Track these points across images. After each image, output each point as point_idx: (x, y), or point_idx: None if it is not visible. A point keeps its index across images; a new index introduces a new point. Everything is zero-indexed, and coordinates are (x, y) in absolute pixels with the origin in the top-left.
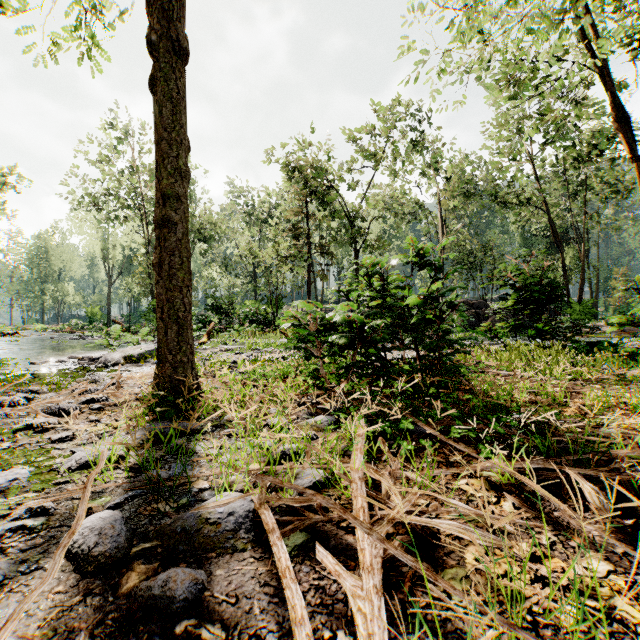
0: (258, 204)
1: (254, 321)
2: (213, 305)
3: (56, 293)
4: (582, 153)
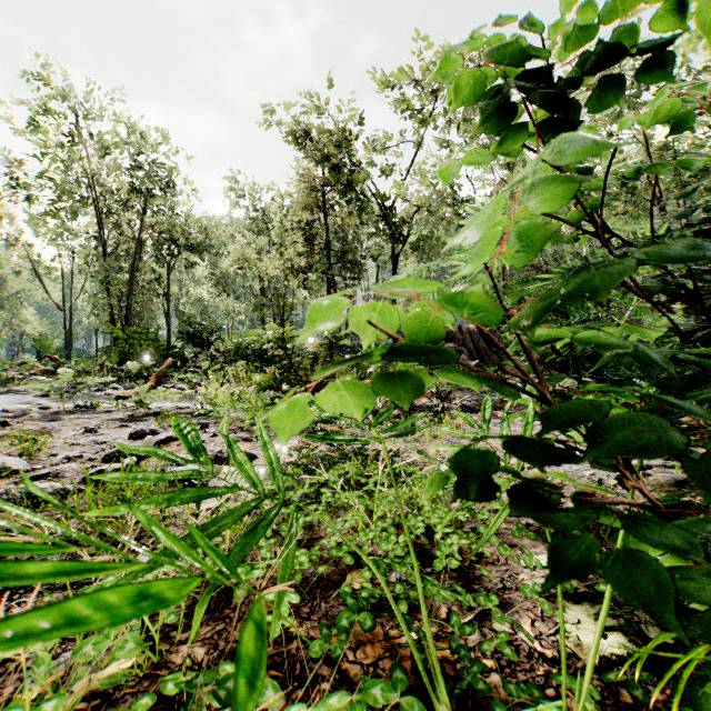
0: (266, 208)
1: (248, 356)
2: (188, 333)
3: (11, 321)
4: None
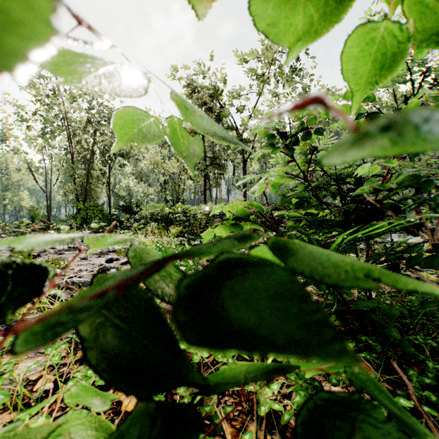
0: None
1: (158, 220)
2: (123, 206)
3: (13, 199)
4: (433, 79)
